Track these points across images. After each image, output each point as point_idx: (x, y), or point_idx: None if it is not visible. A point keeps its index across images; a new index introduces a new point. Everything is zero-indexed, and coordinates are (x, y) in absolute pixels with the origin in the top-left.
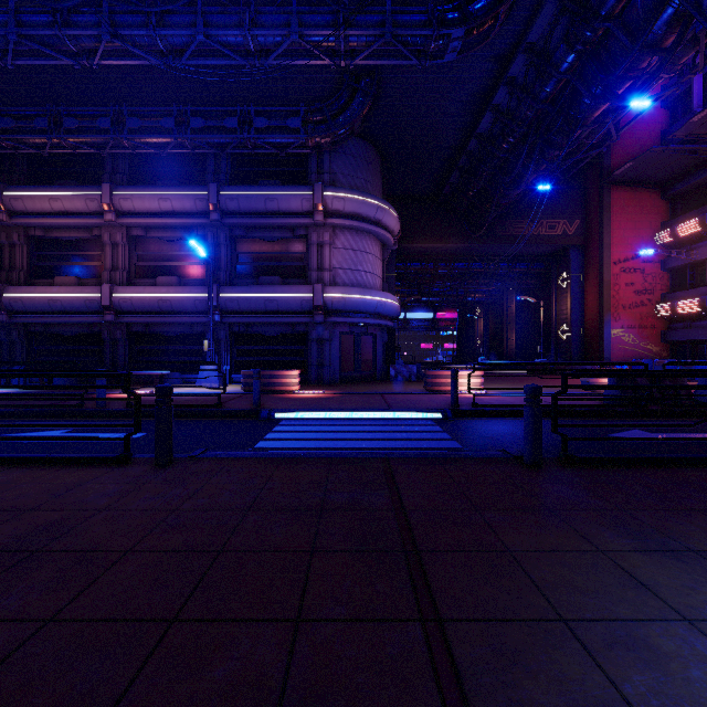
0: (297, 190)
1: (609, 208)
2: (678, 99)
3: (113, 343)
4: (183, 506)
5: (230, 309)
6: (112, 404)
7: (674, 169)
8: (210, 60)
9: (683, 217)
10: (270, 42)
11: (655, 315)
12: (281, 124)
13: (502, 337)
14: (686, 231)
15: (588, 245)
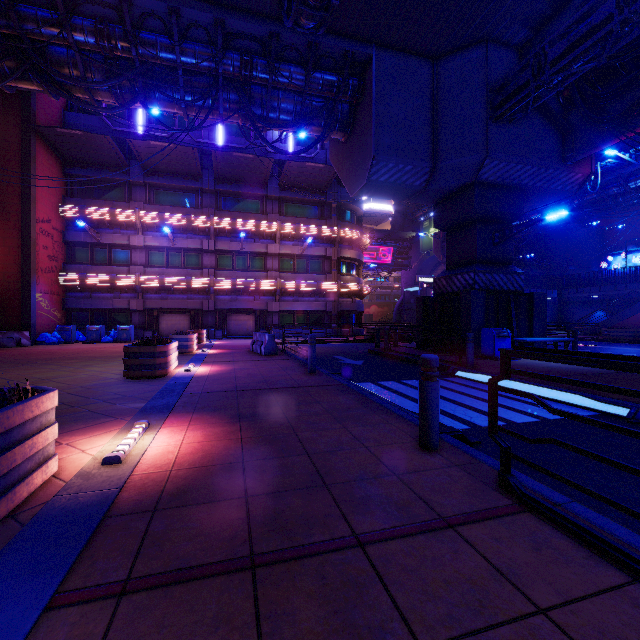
0: None
1: (35, 158)
2: None
3: None
4: None
5: None
6: None
7: (89, 157)
8: None
9: (87, 200)
10: None
11: (59, 282)
12: None
13: None
14: (96, 215)
15: None
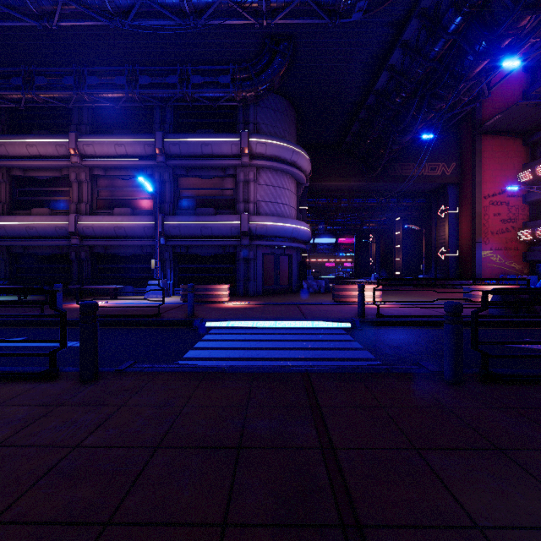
0: (227, 137)
1: (480, 153)
2: (537, 64)
3: (78, 262)
4: (88, 440)
5: (173, 235)
6: (69, 314)
7: (534, 120)
8: (151, 20)
9: None
10: (202, 3)
11: (518, 239)
12: (213, 80)
13: (390, 257)
14: None
15: (462, 183)
